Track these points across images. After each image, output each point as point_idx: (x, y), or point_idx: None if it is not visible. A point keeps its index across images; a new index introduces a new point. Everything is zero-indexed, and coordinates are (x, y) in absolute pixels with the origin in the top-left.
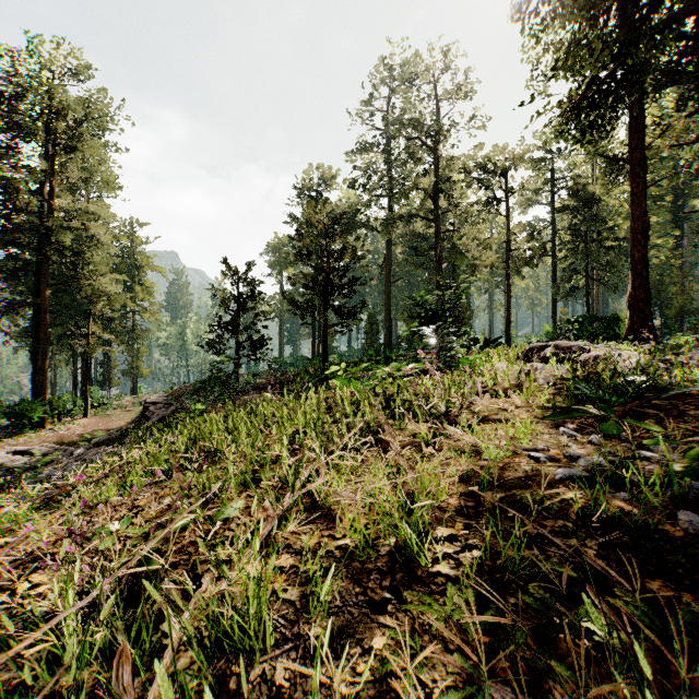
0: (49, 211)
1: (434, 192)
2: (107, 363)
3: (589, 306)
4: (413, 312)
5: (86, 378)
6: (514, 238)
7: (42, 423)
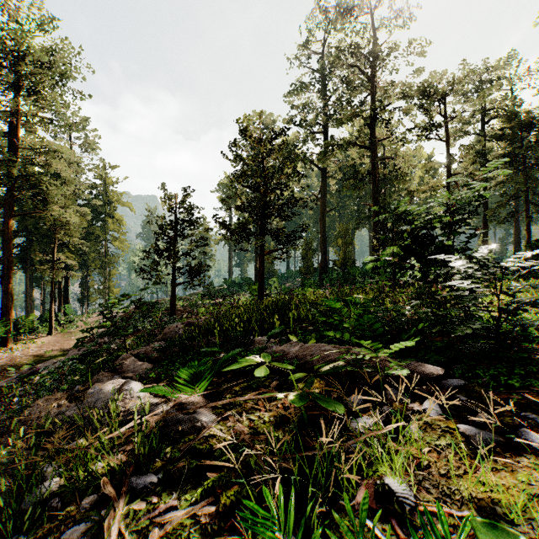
0: (14, 148)
1: (370, 121)
2: (85, 283)
3: (529, 230)
4: (347, 239)
5: (51, 299)
6: (436, 172)
7: (5, 342)
